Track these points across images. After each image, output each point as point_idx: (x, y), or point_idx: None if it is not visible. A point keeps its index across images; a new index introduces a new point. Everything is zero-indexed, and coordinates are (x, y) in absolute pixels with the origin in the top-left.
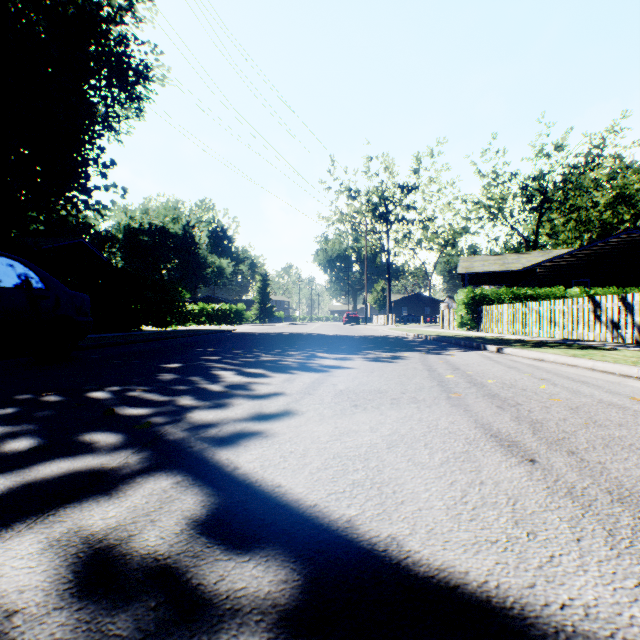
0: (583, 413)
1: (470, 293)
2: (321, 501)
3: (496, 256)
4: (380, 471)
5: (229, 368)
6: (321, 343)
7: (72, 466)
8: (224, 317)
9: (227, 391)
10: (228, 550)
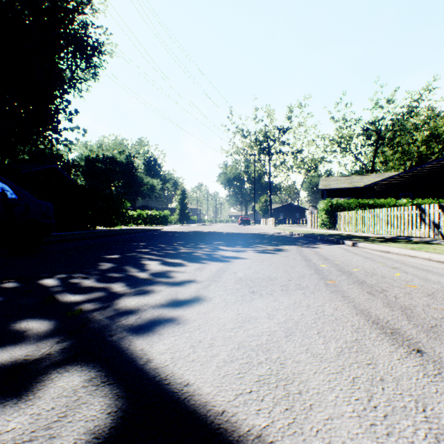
0: (440, 299)
1: (329, 203)
2: (229, 406)
3: (346, 177)
4: (283, 364)
5: (154, 258)
6: (223, 239)
7: None
8: (155, 220)
9: (150, 278)
10: None
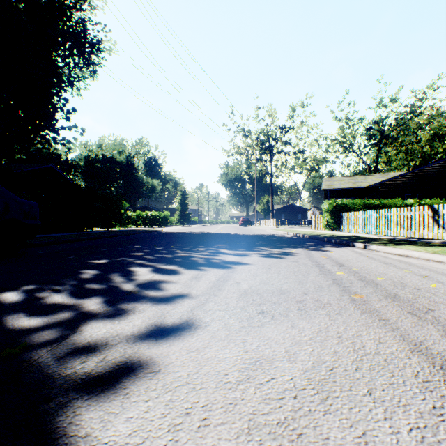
0: None
1: (333, 203)
2: None
3: (349, 177)
4: None
5: (146, 264)
6: (224, 240)
7: None
8: (154, 221)
9: (135, 292)
10: None
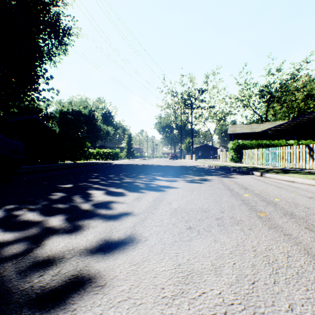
0: None
1: (236, 143)
2: None
3: (247, 125)
4: None
5: (101, 188)
6: (158, 170)
7: None
8: (109, 156)
9: (90, 210)
10: None
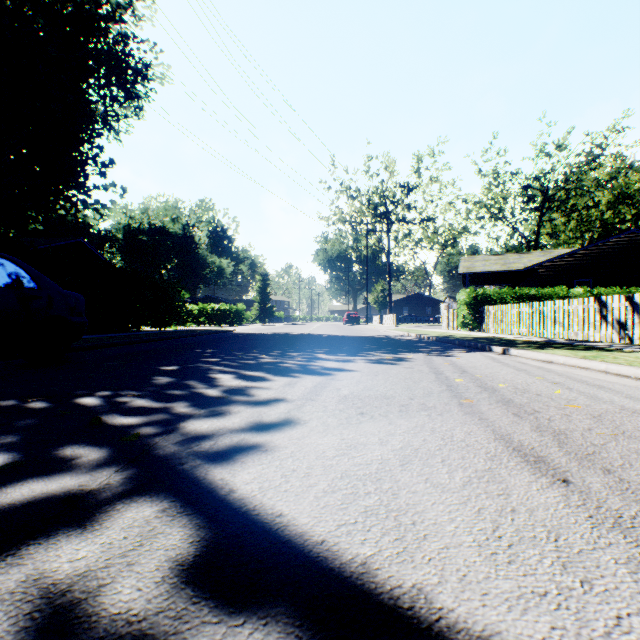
0: (608, 422)
1: (472, 293)
2: (330, 536)
3: (497, 256)
4: (395, 495)
5: (227, 371)
6: (322, 344)
7: (45, 488)
8: (224, 317)
9: (224, 397)
10: (218, 608)
